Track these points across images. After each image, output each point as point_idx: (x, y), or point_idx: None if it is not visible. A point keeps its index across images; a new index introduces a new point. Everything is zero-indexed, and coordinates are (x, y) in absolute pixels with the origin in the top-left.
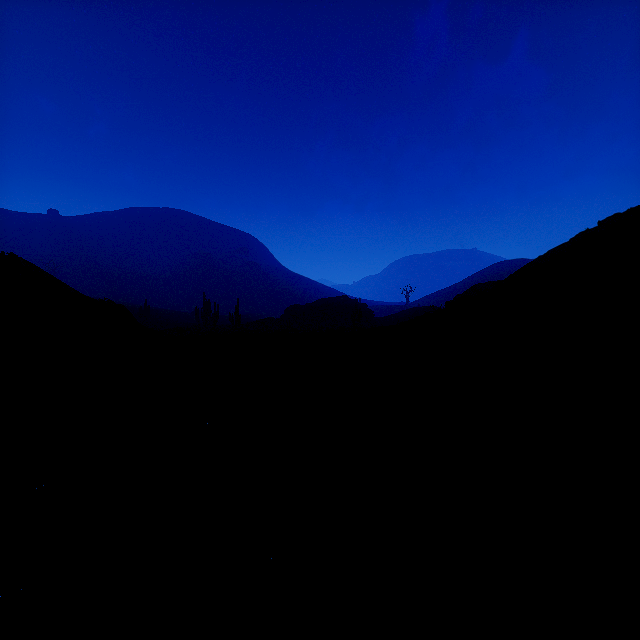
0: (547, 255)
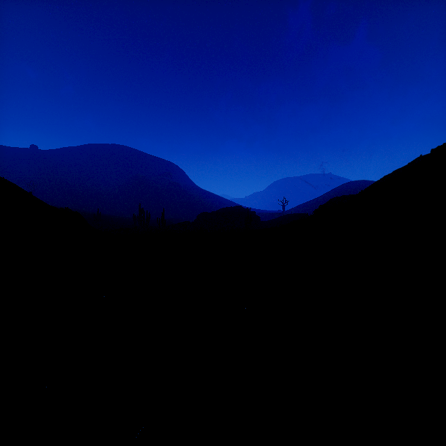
0: (392, 175)
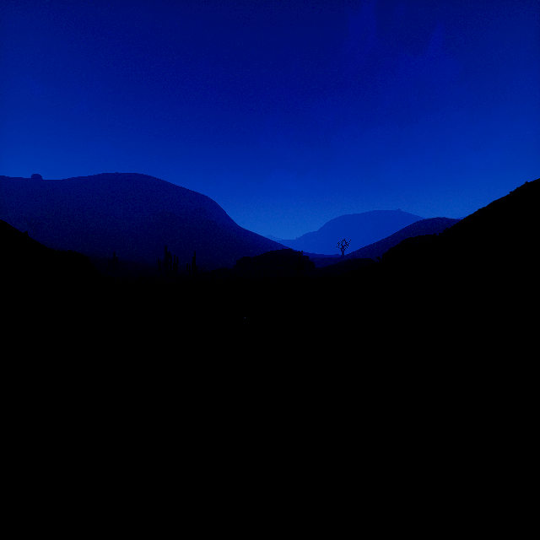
0: (491, 207)
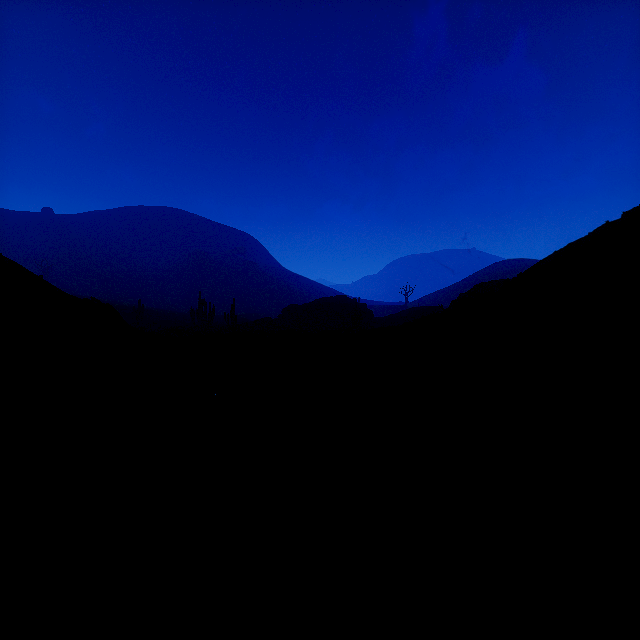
0: (566, 249)
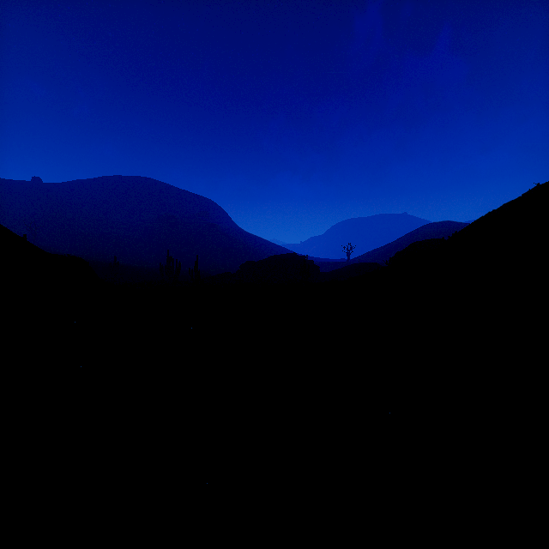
0: (502, 209)
